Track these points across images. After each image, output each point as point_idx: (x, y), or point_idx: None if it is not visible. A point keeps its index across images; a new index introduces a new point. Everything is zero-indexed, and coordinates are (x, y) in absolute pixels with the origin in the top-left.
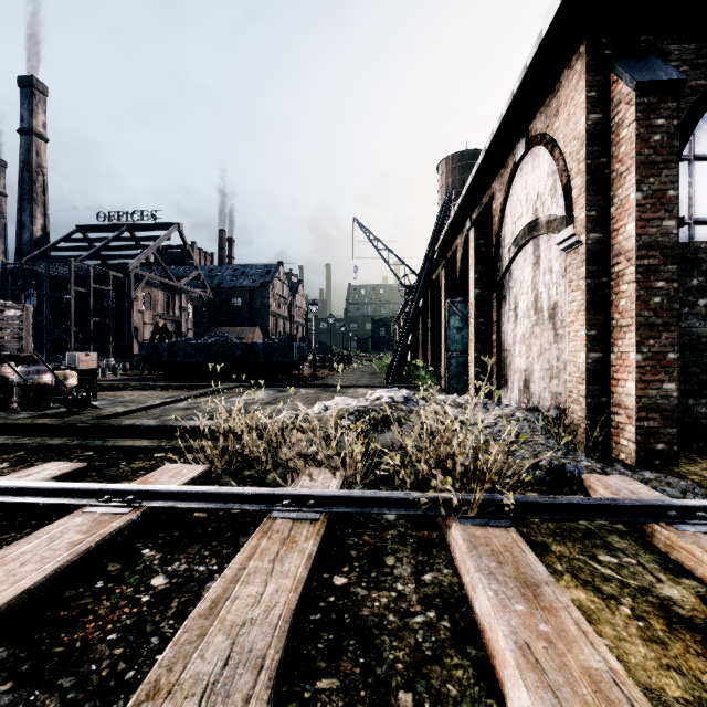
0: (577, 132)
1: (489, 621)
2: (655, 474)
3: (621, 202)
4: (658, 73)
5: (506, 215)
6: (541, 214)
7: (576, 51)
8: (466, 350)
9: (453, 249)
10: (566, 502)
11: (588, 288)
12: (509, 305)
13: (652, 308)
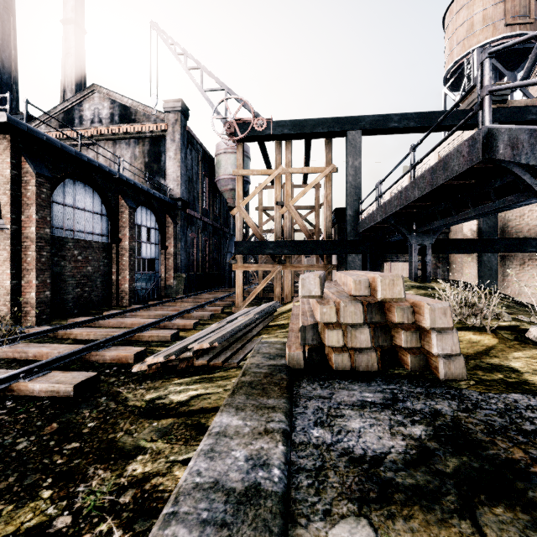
0: (4, 173)
1: (39, 352)
2: (48, 325)
3: (28, 216)
4: (44, 170)
5: None
6: None
7: (4, 134)
8: None
9: None
10: (34, 333)
11: (12, 251)
12: None
13: (42, 263)
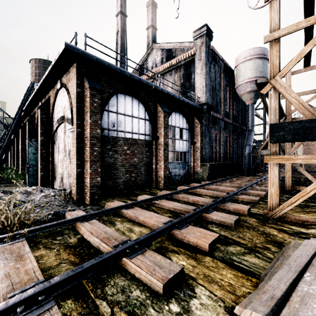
0: (74, 92)
1: None
2: (90, 206)
3: (86, 121)
4: (96, 85)
5: (55, 108)
6: (66, 115)
7: (74, 63)
8: (38, 164)
9: (34, 112)
10: (49, 225)
11: (77, 147)
12: (57, 146)
13: (94, 156)
